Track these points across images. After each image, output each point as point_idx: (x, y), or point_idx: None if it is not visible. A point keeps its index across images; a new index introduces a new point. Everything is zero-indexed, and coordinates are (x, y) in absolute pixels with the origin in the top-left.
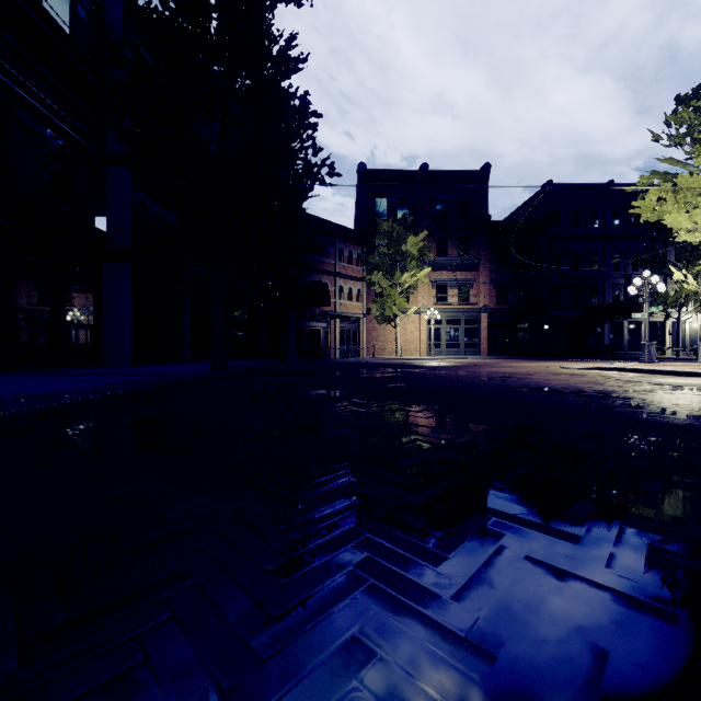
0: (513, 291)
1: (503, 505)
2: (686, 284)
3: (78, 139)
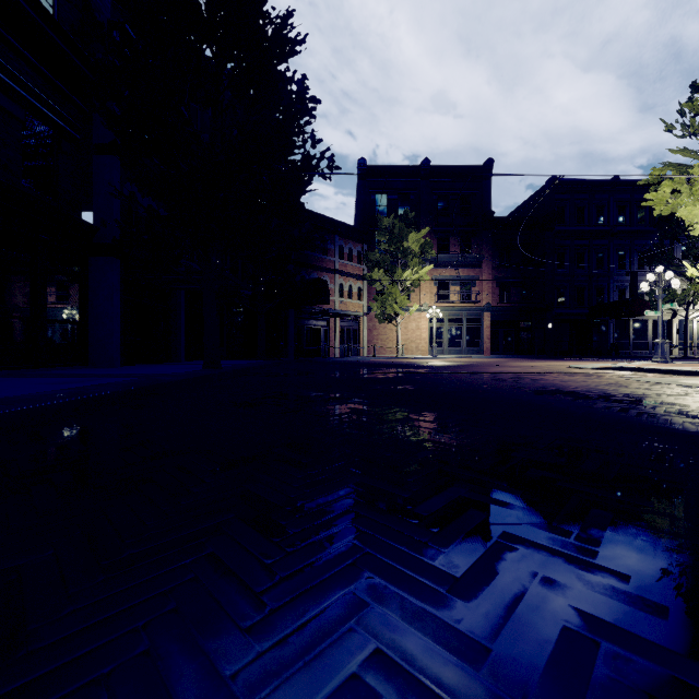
0: (516, 289)
1: (604, 605)
2: (695, 281)
3: (61, 125)
